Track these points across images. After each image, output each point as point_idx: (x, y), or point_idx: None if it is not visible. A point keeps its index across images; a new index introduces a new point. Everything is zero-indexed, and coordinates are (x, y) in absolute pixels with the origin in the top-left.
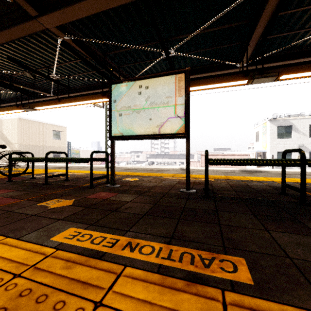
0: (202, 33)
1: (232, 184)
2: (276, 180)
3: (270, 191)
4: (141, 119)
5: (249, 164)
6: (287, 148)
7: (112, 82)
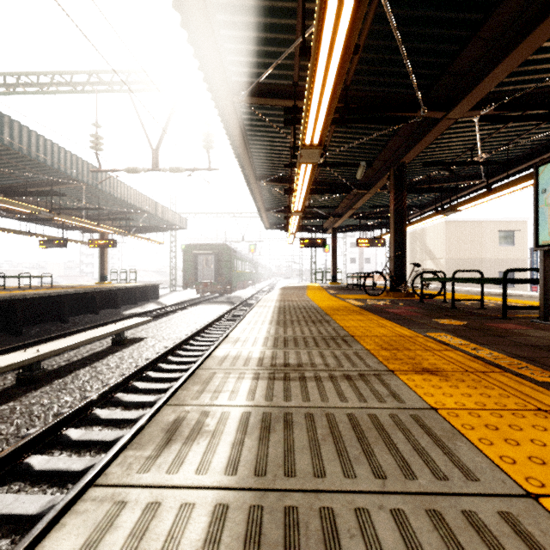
0: None
1: None
2: None
3: None
4: None
5: None
6: None
7: (539, 163)
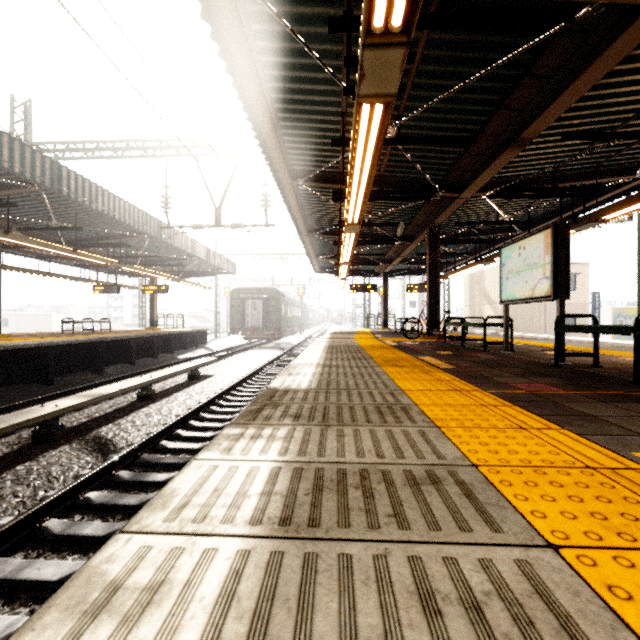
0: None
1: None
2: None
3: None
4: (519, 283)
5: (585, 331)
6: None
7: (501, 246)
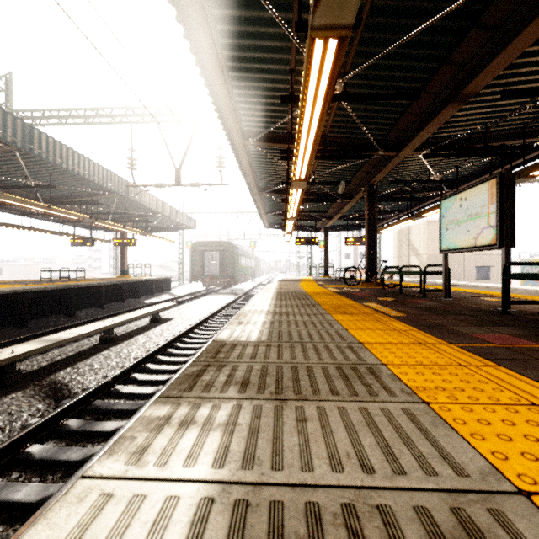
0: None
1: None
2: None
3: None
4: (461, 232)
5: None
6: None
7: (441, 199)
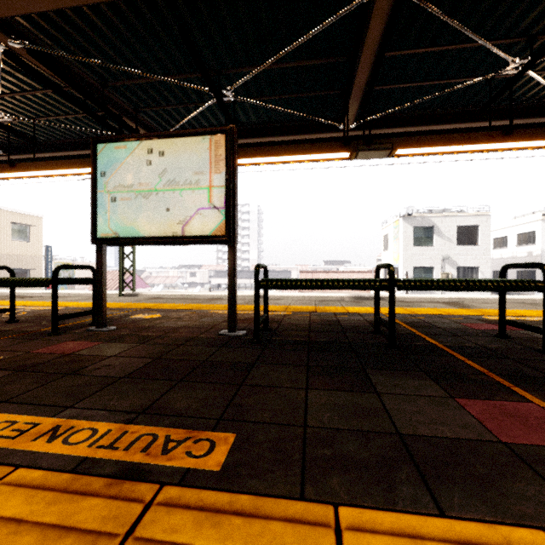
0: (278, 69)
1: (314, 320)
2: (386, 311)
3: (363, 328)
4: (151, 209)
5: (318, 286)
6: (428, 262)
7: (98, 139)
